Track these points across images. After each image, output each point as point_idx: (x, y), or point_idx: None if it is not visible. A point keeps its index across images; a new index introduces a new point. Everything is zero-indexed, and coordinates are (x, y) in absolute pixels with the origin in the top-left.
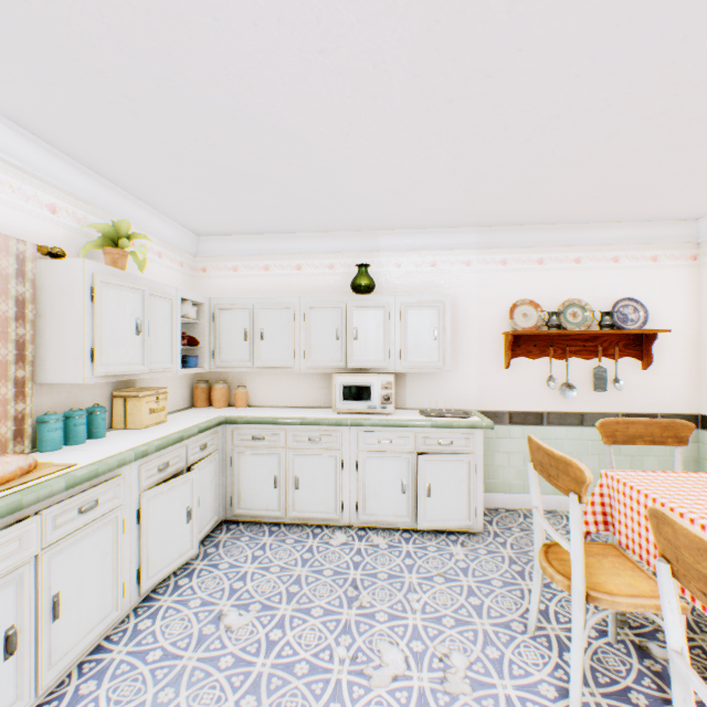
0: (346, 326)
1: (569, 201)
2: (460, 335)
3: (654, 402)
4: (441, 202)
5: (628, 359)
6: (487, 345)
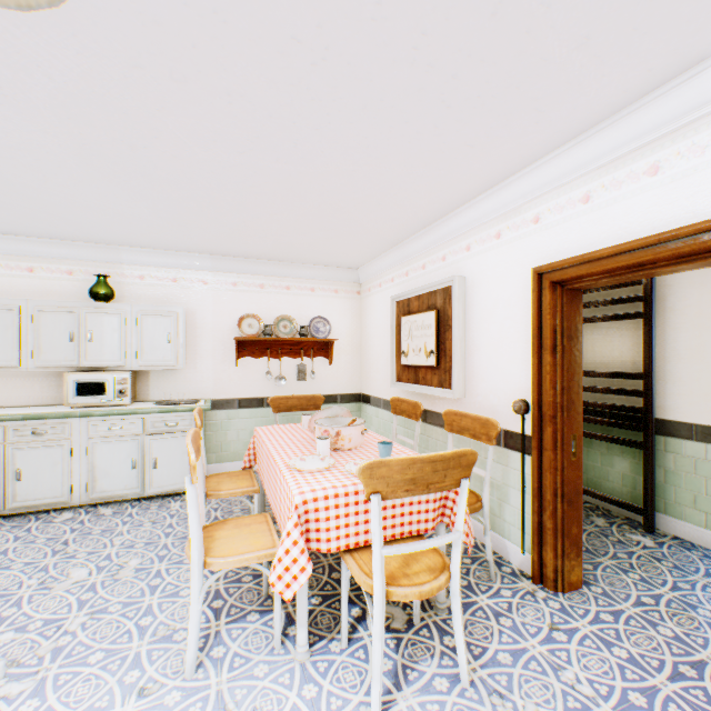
0: (82, 329)
1: (266, 248)
2: (199, 339)
3: (337, 387)
4: (166, 235)
5: (321, 358)
6: (222, 347)
